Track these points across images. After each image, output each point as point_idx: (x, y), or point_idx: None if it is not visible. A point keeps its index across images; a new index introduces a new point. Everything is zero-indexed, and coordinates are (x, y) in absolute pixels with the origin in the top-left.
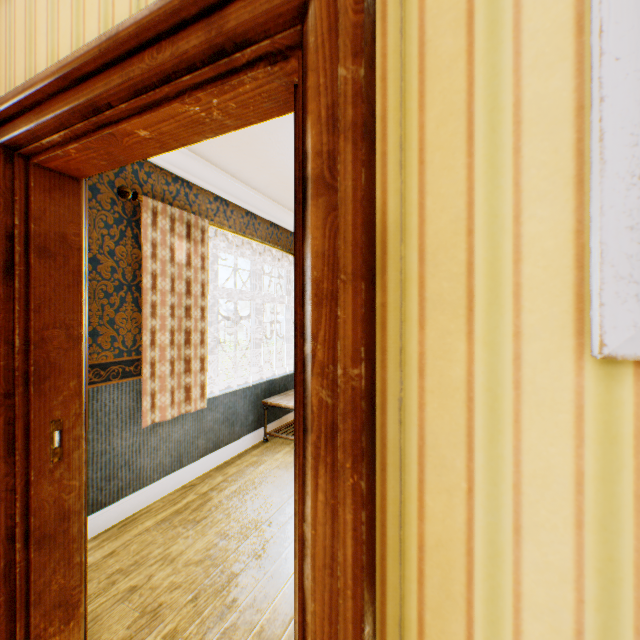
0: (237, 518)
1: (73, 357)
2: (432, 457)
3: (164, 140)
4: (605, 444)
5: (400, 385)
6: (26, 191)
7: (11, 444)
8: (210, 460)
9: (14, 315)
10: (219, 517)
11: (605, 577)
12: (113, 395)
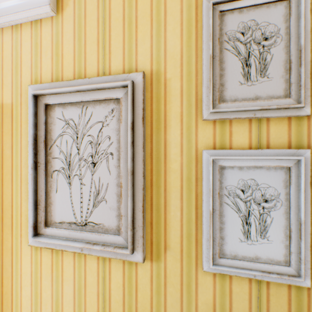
0: None
1: None
2: (5, 268)
3: None
4: (36, 264)
5: None
6: None
7: None
8: None
9: None
10: None
11: (36, 296)
12: None
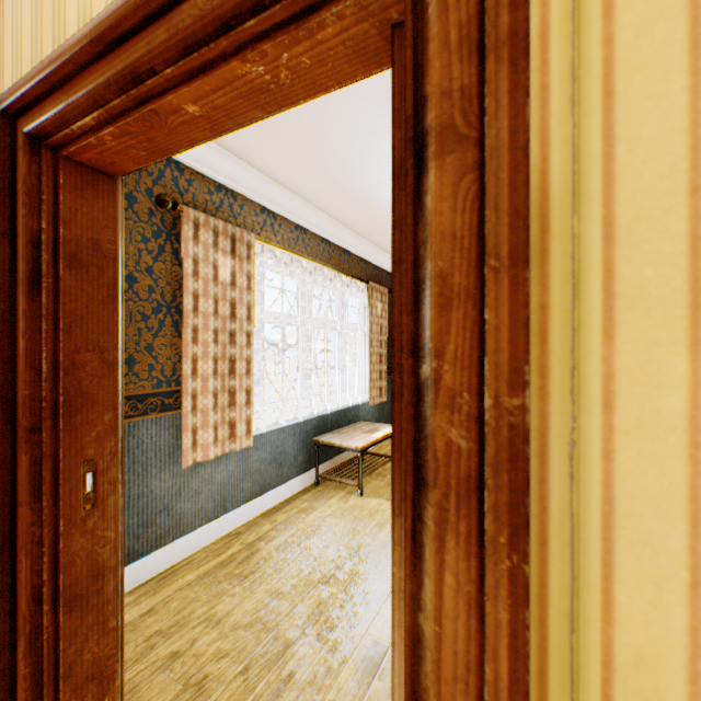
0: (289, 574)
1: (108, 386)
2: (626, 530)
3: (216, 118)
4: None
5: (571, 422)
6: (54, 189)
7: (37, 488)
8: (256, 505)
9: (41, 335)
10: (269, 572)
11: None
12: (151, 431)
